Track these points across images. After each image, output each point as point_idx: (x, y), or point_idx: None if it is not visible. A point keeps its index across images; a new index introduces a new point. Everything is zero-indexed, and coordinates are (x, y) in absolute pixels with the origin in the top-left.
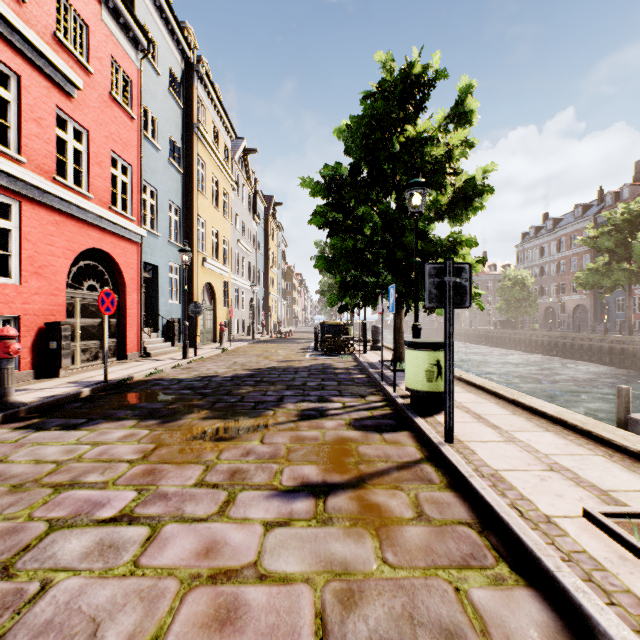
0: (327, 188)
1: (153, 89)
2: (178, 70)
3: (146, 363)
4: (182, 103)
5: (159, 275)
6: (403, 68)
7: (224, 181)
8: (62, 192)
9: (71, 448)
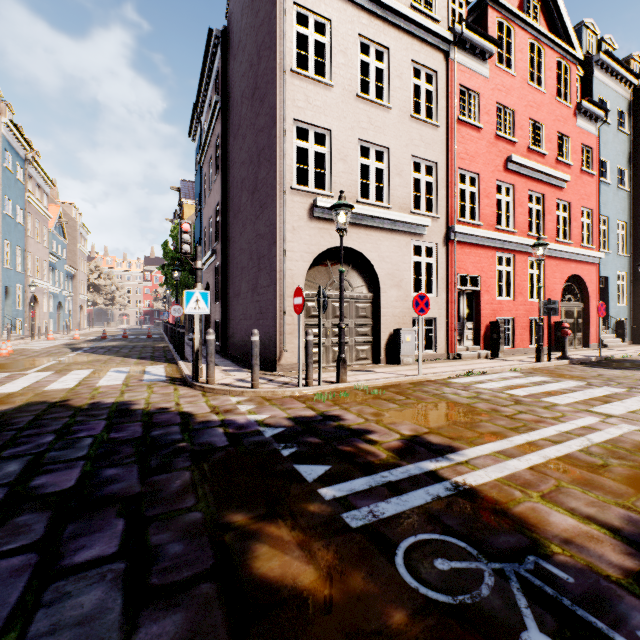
0: None
1: (604, 140)
2: (624, 105)
3: (609, 351)
4: (627, 130)
5: (609, 284)
6: None
7: None
8: (561, 247)
9: (622, 373)
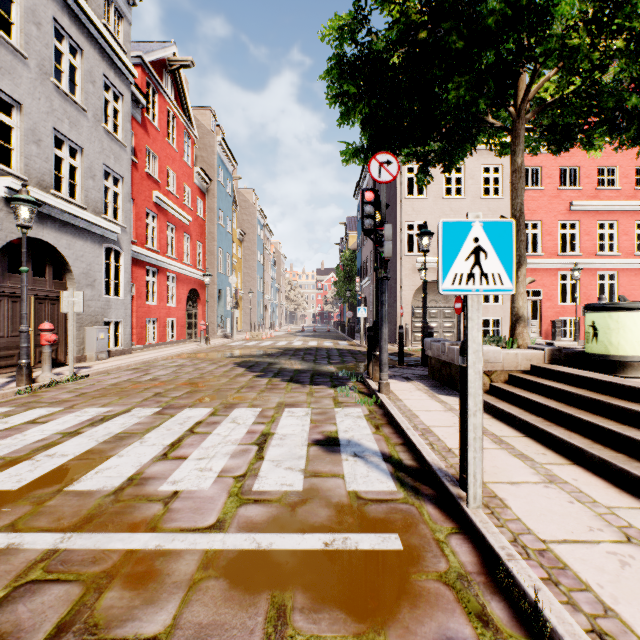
0: None
1: None
2: None
3: None
4: None
5: None
6: None
7: None
8: (637, 261)
9: None
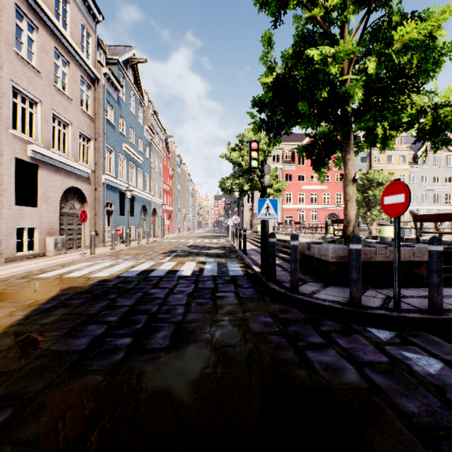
0: None
1: None
2: (365, 154)
3: None
4: (367, 162)
5: None
6: None
7: (399, 171)
8: (323, 206)
9: None
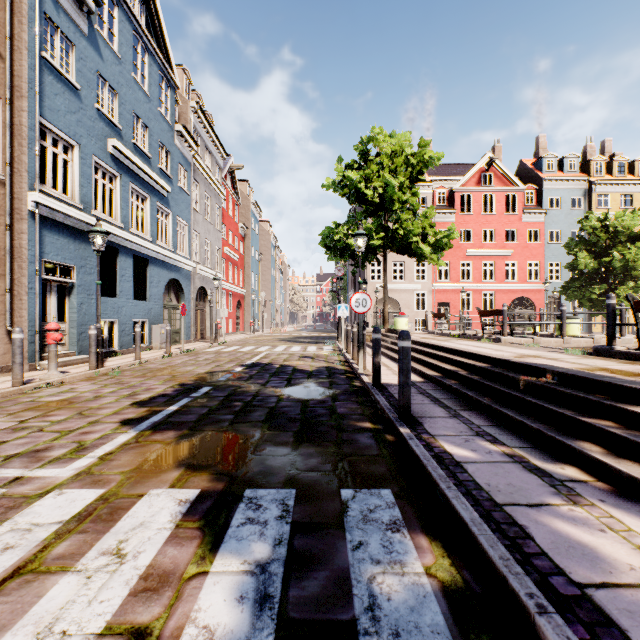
0: (572, 268)
1: (556, 219)
2: (580, 193)
3: None
4: (584, 206)
5: (561, 299)
6: (584, 222)
7: None
8: (505, 285)
9: None
